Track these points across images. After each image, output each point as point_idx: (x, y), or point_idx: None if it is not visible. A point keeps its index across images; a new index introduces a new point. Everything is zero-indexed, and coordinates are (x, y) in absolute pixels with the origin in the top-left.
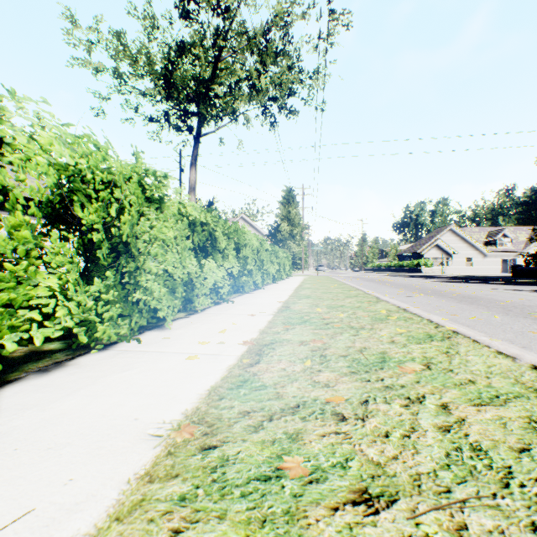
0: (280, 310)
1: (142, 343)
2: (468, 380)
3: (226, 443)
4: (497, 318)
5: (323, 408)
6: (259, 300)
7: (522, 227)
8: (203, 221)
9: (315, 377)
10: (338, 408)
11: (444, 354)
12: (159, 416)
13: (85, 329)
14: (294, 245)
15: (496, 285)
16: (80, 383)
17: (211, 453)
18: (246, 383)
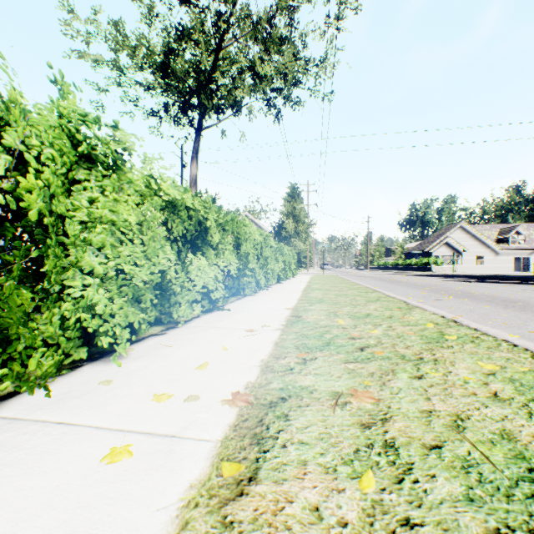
0: (289, 322)
1: (56, 396)
2: None
3: None
4: None
5: None
6: (262, 306)
7: None
8: (190, 207)
9: None
10: None
11: None
12: None
13: None
14: (300, 242)
15: (525, 286)
16: None
17: None
18: None
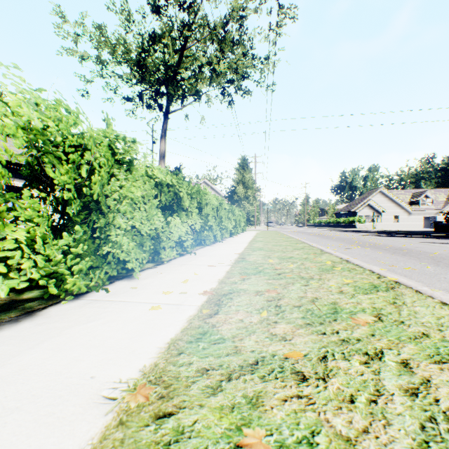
0: (237, 261)
1: (111, 293)
2: (422, 333)
3: (182, 409)
4: (430, 268)
5: (282, 365)
6: (218, 252)
7: (441, 190)
8: (169, 183)
9: (271, 329)
10: (297, 365)
11: (392, 305)
12: (115, 374)
13: (55, 281)
14: (248, 205)
15: (422, 239)
16: (46, 334)
17: (166, 423)
18: (205, 336)
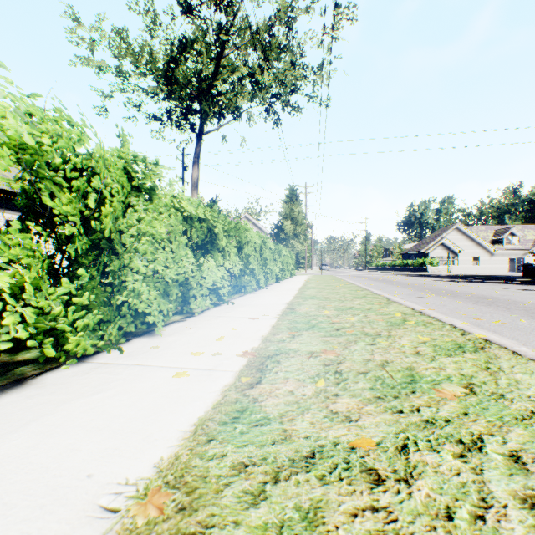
0: (285, 313)
1: (126, 354)
2: (530, 411)
3: (209, 529)
4: (524, 322)
5: (348, 458)
6: (262, 301)
7: (530, 226)
8: (202, 217)
9: (331, 404)
10: (368, 459)
11: (485, 371)
12: (121, 471)
13: (52, 340)
14: (298, 244)
15: (508, 285)
16: (36, 411)
17: None
18: (243, 415)
